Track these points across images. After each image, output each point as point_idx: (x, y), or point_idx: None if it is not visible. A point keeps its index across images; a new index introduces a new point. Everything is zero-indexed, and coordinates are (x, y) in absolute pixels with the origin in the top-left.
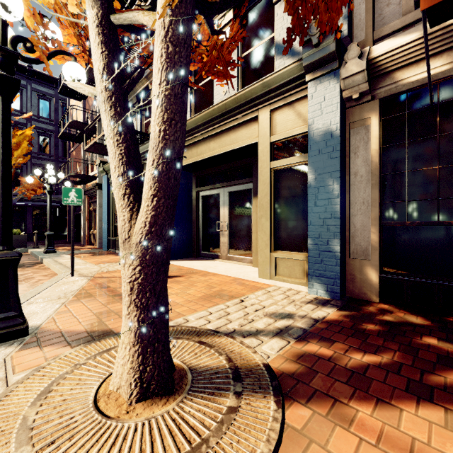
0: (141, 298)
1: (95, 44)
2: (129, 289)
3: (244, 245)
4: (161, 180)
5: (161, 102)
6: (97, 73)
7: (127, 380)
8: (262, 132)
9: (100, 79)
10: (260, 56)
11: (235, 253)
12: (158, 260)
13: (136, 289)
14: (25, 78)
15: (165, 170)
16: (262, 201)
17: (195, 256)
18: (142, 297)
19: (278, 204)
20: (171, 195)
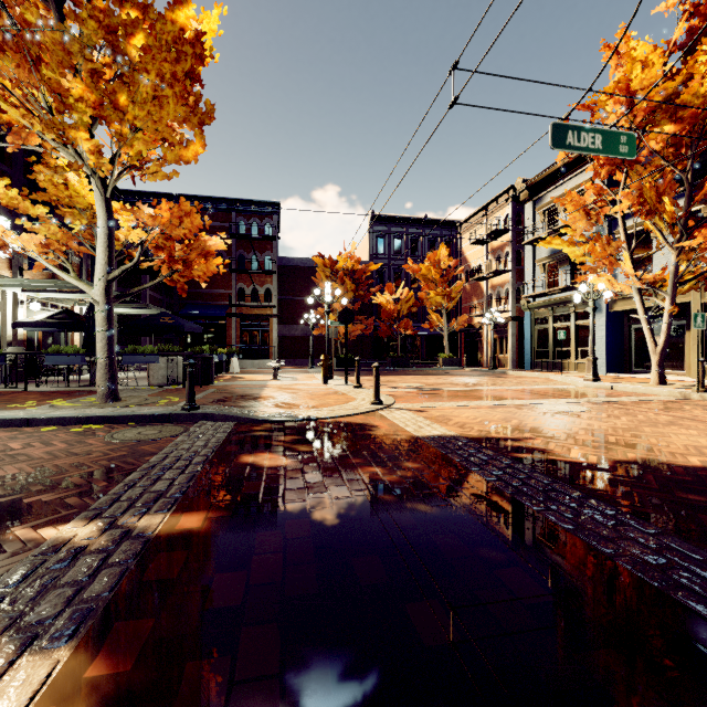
0: (659, 364)
1: (639, 306)
2: (656, 362)
3: (677, 363)
4: (665, 339)
5: (666, 324)
6: (641, 313)
7: (656, 381)
8: (695, 297)
9: (642, 315)
10: (692, 248)
11: (668, 369)
12: (664, 356)
13: (658, 362)
14: (421, 227)
15: (667, 337)
16: (694, 335)
17: (627, 372)
18: (659, 364)
19: (706, 337)
20: (667, 342)
